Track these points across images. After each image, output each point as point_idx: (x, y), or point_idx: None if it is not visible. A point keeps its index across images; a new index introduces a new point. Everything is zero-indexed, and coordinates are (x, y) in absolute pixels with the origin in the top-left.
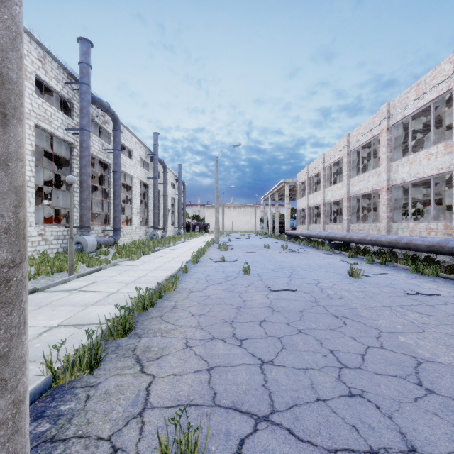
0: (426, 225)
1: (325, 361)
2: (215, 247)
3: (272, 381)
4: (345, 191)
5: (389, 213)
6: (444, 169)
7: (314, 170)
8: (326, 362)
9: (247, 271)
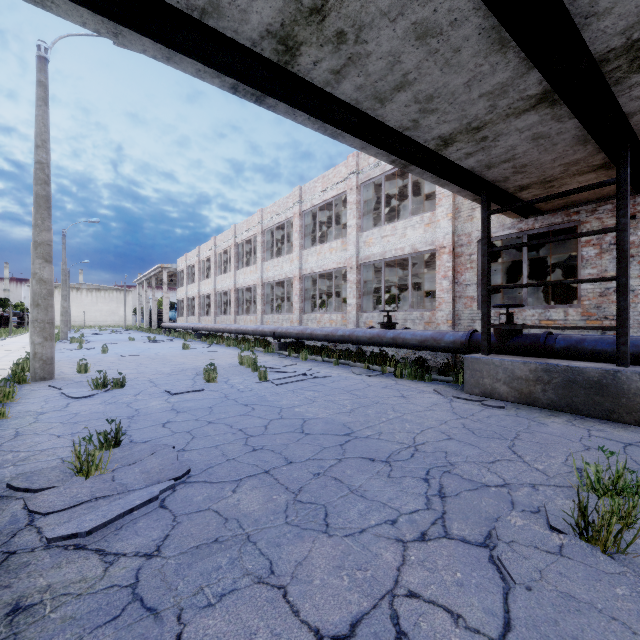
0: (250, 317)
1: (136, 364)
2: (64, 342)
3: (112, 367)
4: (213, 287)
5: (236, 309)
6: (256, 282)
7: (192, 261)
8: (136, 364)
9: (106, 350)
